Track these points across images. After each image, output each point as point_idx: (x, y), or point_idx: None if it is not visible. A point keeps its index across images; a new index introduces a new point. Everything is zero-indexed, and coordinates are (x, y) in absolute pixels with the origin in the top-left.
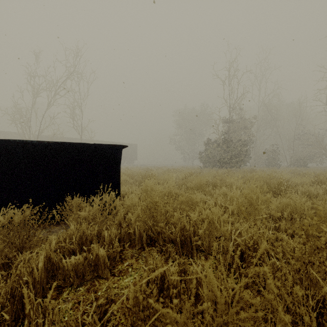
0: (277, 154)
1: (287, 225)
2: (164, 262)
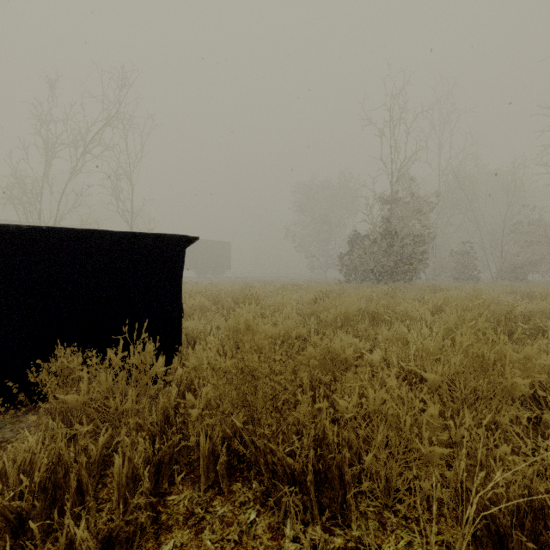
0: (474, 258)
1: None
2: (270, 540)
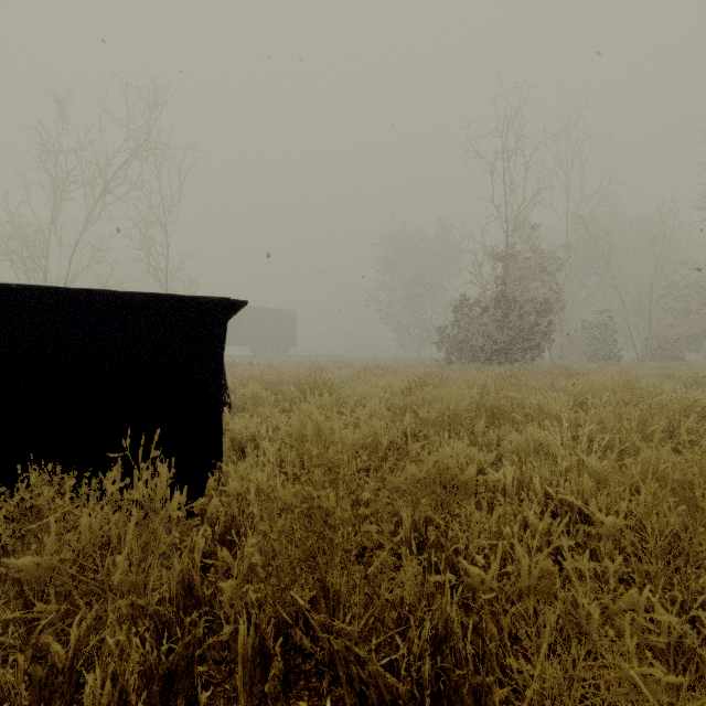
0: (613, 331)
1: None
2: None
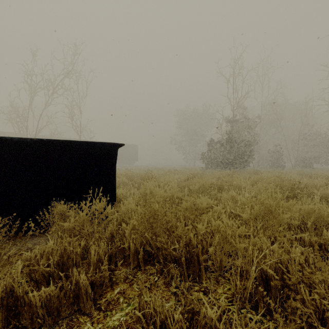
0: (281, 154)
1: None
2: (165, 288)
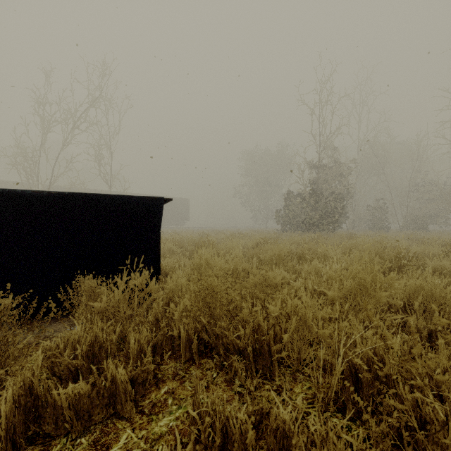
0: (385, 212)
1: (450, 337)
2: (226, 386)
